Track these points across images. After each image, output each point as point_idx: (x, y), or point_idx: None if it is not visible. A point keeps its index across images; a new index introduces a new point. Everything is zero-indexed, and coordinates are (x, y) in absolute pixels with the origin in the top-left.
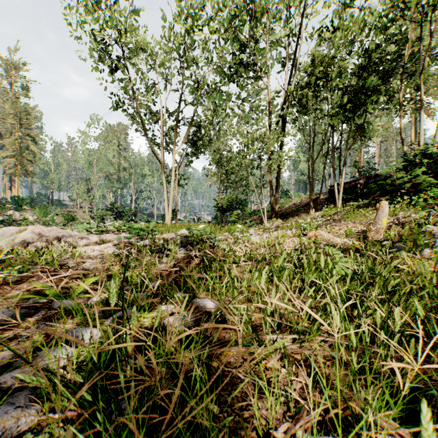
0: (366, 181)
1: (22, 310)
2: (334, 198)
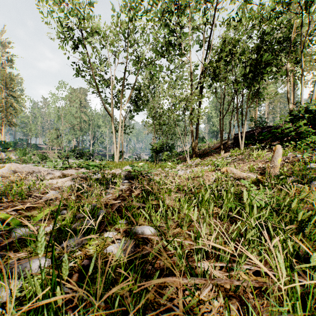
0: (261, 131)
1: None
2: (238, 143)
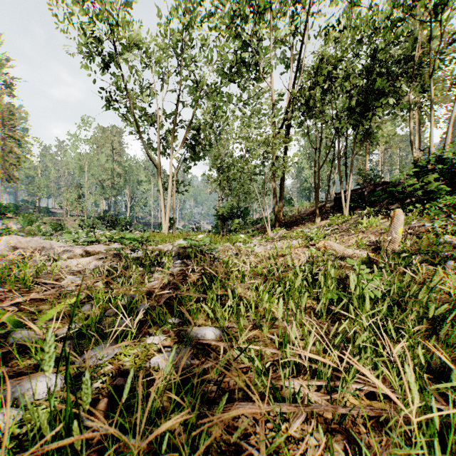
0: (373, 189)
1: None
2: (340, 207)
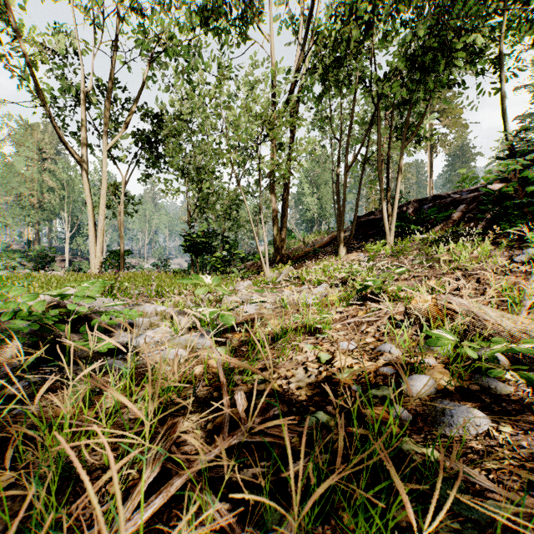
0: (419, 207)
1: None
2: (367, 234)
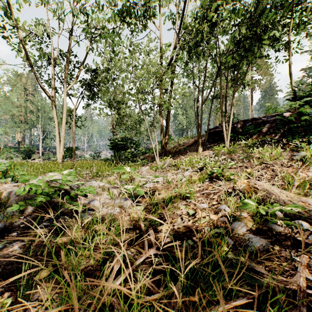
0: (243, 124)
1: None
2: (214, 139)
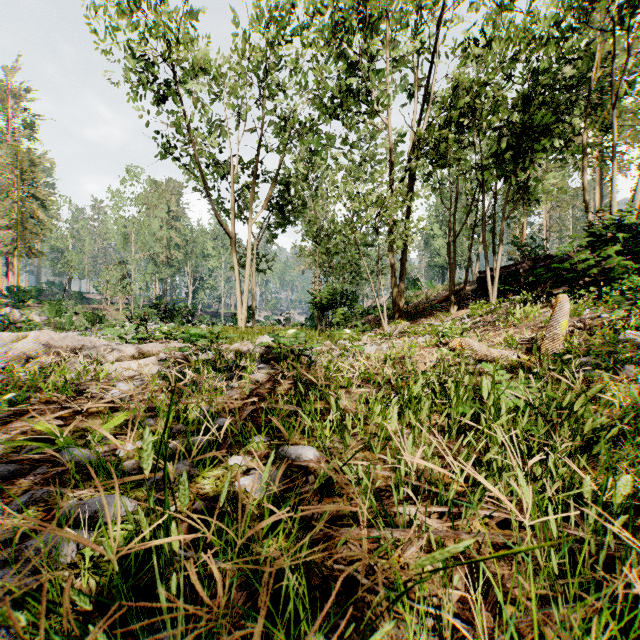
0: (532, 265)
1: (12, 466)
2: (485, 290)
